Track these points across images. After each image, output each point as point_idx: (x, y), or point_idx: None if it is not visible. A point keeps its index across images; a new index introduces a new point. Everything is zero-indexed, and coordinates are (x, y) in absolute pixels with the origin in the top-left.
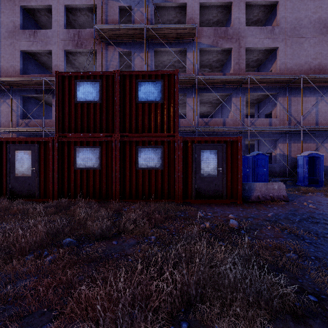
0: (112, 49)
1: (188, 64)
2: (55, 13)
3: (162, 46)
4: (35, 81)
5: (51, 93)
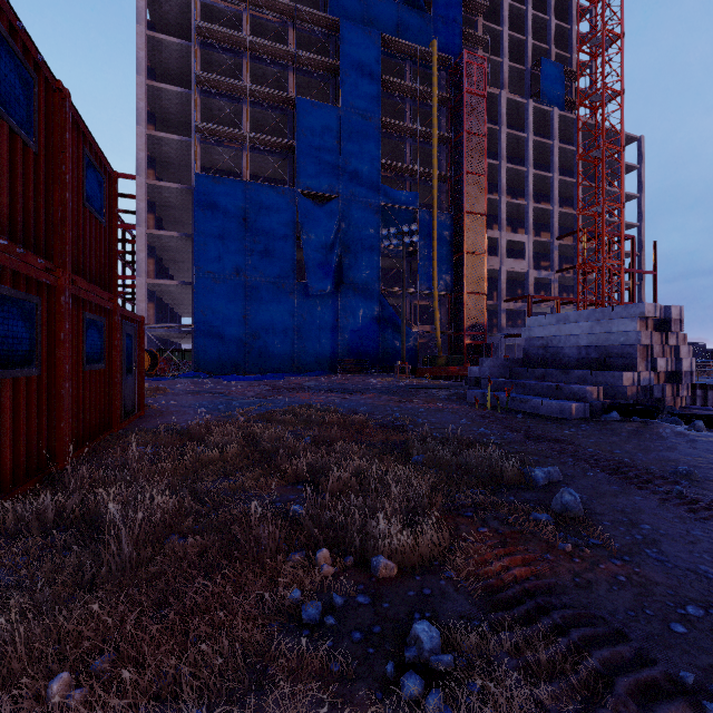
0: None
1: None
2: None
3: None
4: None
5: None
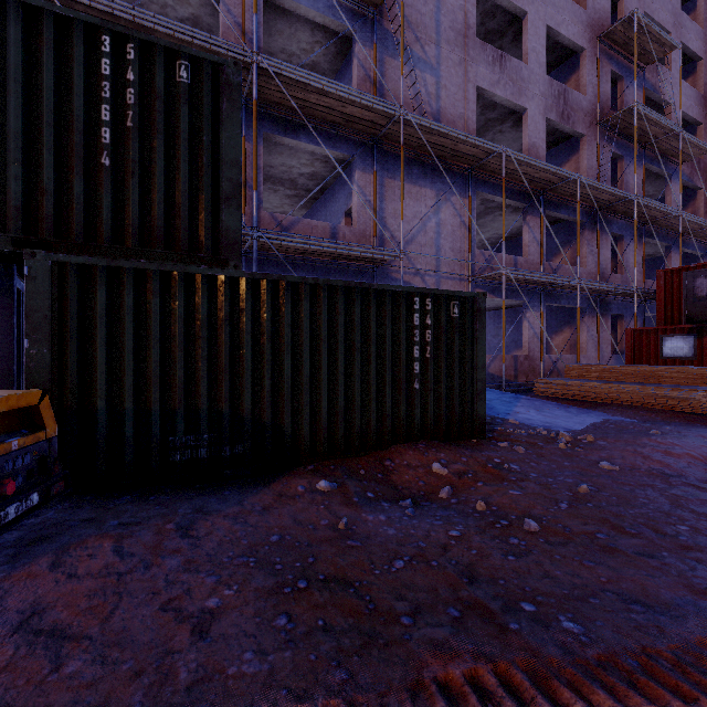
0: (603, 144)
1: (672, 199)
2: (532, 32)
3: (651, 161)
4: (541, 174)
5: (527, 201)
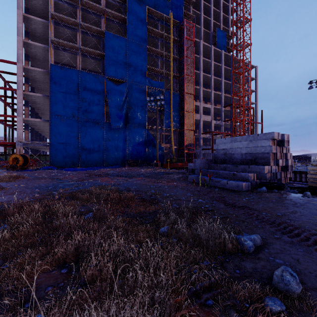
0: None
1: None
2: None
3: None
4: None
5: None
